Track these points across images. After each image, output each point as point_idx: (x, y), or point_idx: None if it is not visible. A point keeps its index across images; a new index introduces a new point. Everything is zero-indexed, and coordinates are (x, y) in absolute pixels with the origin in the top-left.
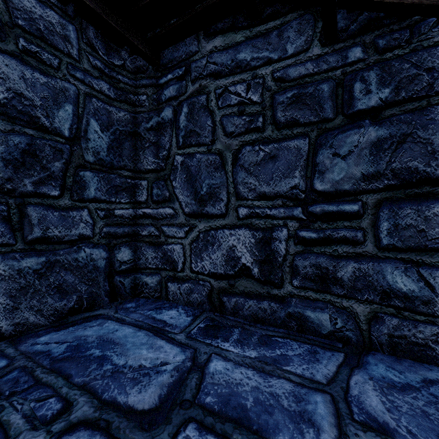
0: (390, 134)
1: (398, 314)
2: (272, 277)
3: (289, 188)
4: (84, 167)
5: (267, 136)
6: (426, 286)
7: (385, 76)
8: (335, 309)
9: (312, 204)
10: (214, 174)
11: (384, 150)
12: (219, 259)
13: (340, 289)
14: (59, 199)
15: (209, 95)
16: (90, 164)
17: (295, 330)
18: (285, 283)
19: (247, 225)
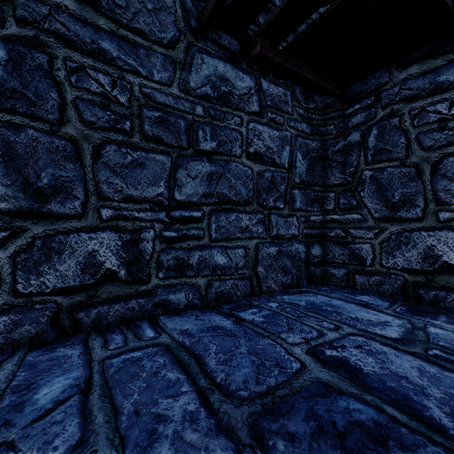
0: None
1: None
2: None
3: None
4: (294, 187)
5: None
6: None
7: None
8: None
9: None
10: (408, 184)
11: None
12: (414, 257)
13: None
14: (283, 210)
15: (402, 117)
16: (297, 185)
17: None
18: None
19: (449, 227)
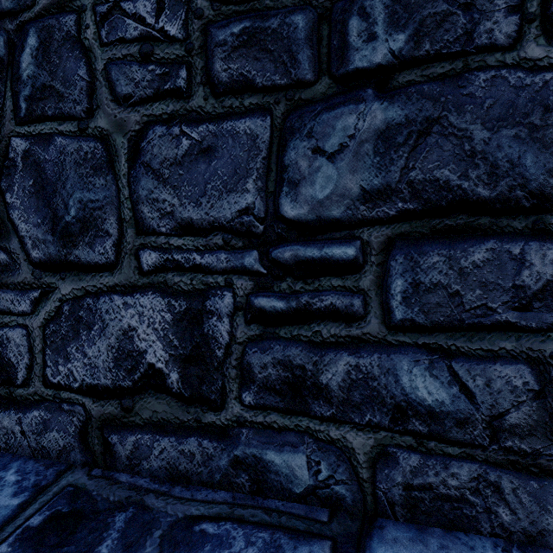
0: (407, 118)
1: (420, 446)
2: (205, 389)
3: (237, 212)
4: None
5: (196, 108)
6: (462, 393)
7: (398, 10)
8: (316, 445)
9: (277, 243)
10: (92, 180)
11: (397, 146)
12: (102, 357)
13: (325, 407)
14: None
15: (82, 15)
16: None
17: (247, 490)
18: (229, 400)
19: (157, 285)
